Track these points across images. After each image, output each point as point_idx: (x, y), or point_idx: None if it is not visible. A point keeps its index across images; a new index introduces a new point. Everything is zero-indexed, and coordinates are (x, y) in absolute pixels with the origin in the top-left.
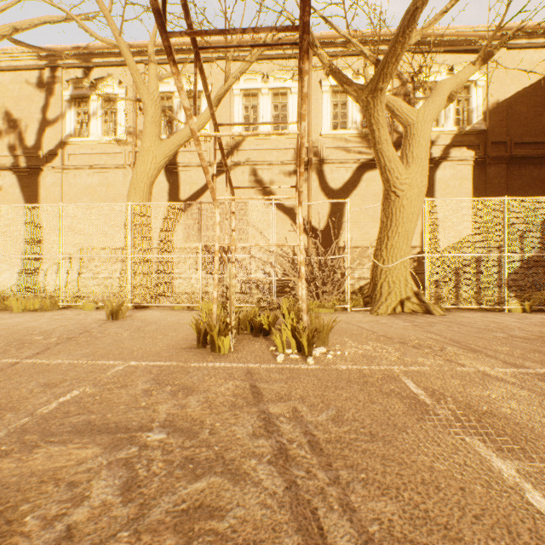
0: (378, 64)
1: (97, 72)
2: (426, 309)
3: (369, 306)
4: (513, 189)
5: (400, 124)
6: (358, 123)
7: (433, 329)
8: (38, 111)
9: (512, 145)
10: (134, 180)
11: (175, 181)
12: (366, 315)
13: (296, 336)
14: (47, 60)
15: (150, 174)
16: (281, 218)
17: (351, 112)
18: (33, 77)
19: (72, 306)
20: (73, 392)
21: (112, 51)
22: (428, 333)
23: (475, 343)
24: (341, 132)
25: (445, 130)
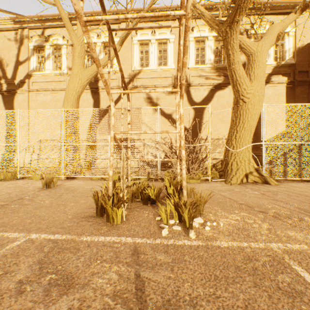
0: (236, 1)
1: (49, 31)
2: (264, 180)
3: (222, 177)
4: None
5: (245, 54)
6: (212, 61)
7: (278, 198)
8: (14, 56)
9: None
10: (67, 94)
11: (97, 98)
12: (223, 184)
13: (178, 209)
14: (19, 24)
15: (77, 90)
16: (163, 121)
17: (207, 54)
18: (11, 35)
19: (26, 177)
20: None
21: (58, 18)
22: (277, 201)
23: None
24: (201, 66)
25: (268, 64)
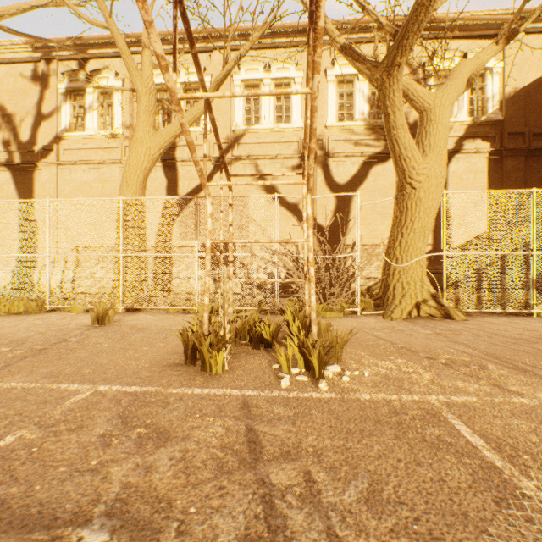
0: (396, 35)
1: (93, 64)
2: (445, 313)
3: (380, 309)
4: (532, 183)
5: (415, 110)
6: (366, 115)
7: (460, 339)
8: (33, 105)
9: (530, 136)
10: (127, 173)
11: (174, 177)
12: (379, 320)
13: (304, 352)
14: (41, 52)
15: (143, 167)
16: (284, 215)
17: (358, 103)
18: (28, 70)
19: (60, 308)
20: (6, 438)
21: (108, 41)
22: (457, 344)
23: (519, 359)
24: (347, 124)
25: (459, 121)
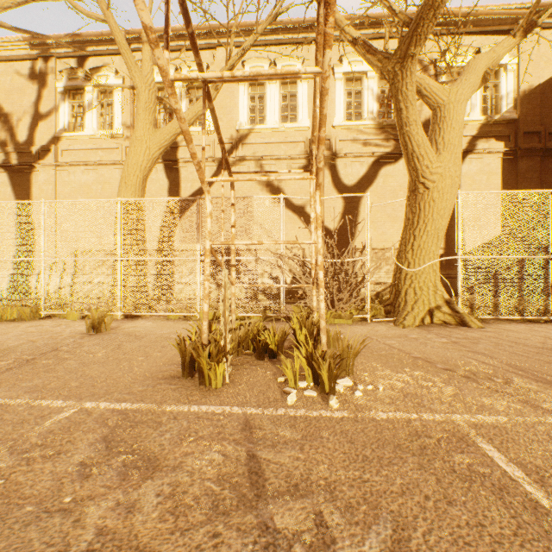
0: (410, 23)
1: (92, 62)
2: (460, 320)
3: (391, 315)
4: (548, 184)
5: (428, 106)
6: (375, 113)
7: (479, 349)
8: (30, 104)
9: (546, 135)
10: (125, 173)
11: (176, 178)
12: (390, 327)
13: (312, 364)
14: (39, 50)
15: (143, 167)
16: (290, 217)
17: (366, 101)
18: (25, 68)
19: (56, 314)
20: None
21: (108, 38)
22: (476, 354)
23: (546, 371)
24: (355, 123)
25: (471, 120)
